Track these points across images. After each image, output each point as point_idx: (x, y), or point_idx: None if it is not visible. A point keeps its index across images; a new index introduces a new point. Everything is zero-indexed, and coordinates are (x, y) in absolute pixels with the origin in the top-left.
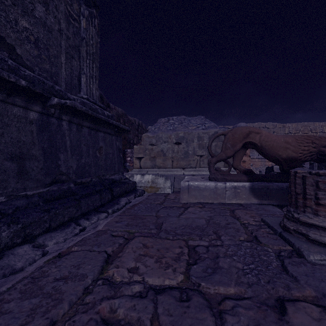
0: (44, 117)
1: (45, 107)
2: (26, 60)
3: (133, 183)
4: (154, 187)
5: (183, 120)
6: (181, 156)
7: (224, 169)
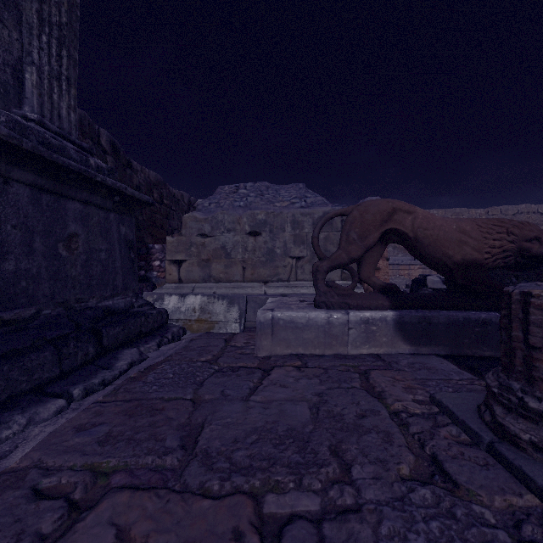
0: None
1: None
2: None
3: (161, 314)
4: (206, 321)
5: (265, 191)
6: (261, 258)
7: (342, 283)
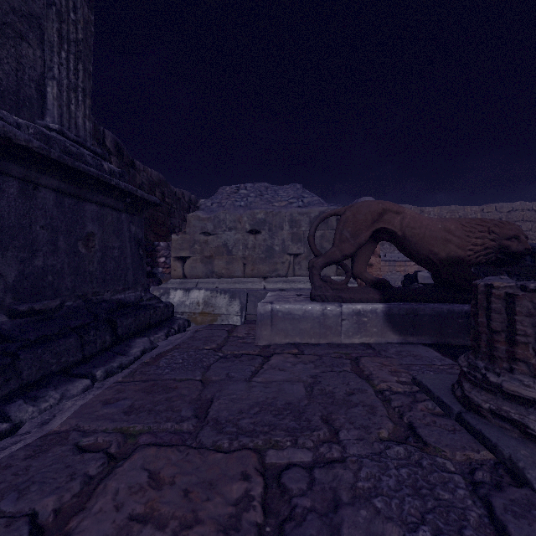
0: None
1: None
2: None
3: (167, 307)
4: (209, 314)
5: (264, 191)
6: (260, 254)
7: (337, 278)
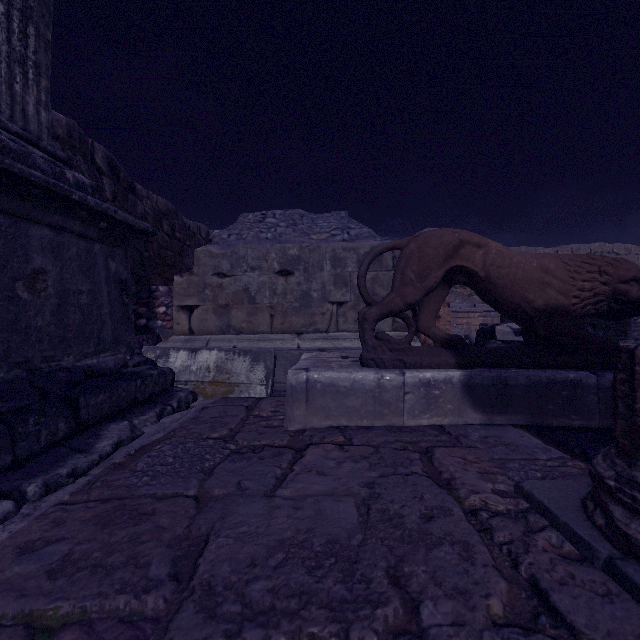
0: None
1: None
2: None
3: (164, 375)
4: (223, 383)
5: (299, 220)
6: (293, 303)
7: (394, 334)
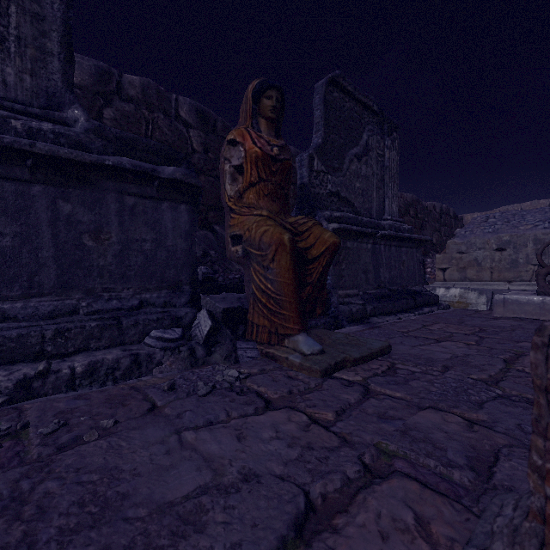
0: (373, 245)
1: (374, 239)
2: (358, 208)
3: (435, 296)
4: (463, 303)
5: (511, 218)
6: (505, 265)
7: None
